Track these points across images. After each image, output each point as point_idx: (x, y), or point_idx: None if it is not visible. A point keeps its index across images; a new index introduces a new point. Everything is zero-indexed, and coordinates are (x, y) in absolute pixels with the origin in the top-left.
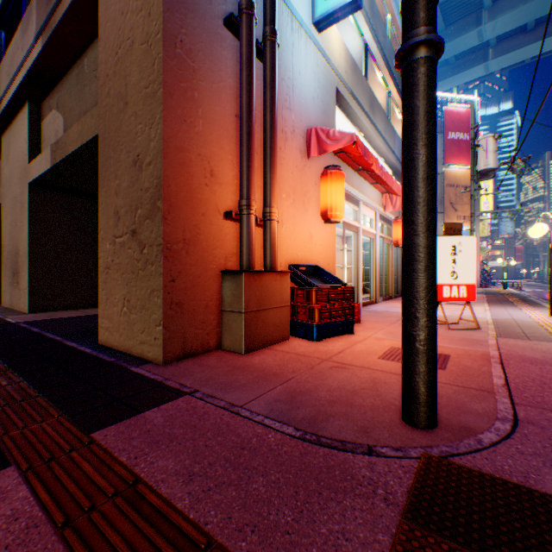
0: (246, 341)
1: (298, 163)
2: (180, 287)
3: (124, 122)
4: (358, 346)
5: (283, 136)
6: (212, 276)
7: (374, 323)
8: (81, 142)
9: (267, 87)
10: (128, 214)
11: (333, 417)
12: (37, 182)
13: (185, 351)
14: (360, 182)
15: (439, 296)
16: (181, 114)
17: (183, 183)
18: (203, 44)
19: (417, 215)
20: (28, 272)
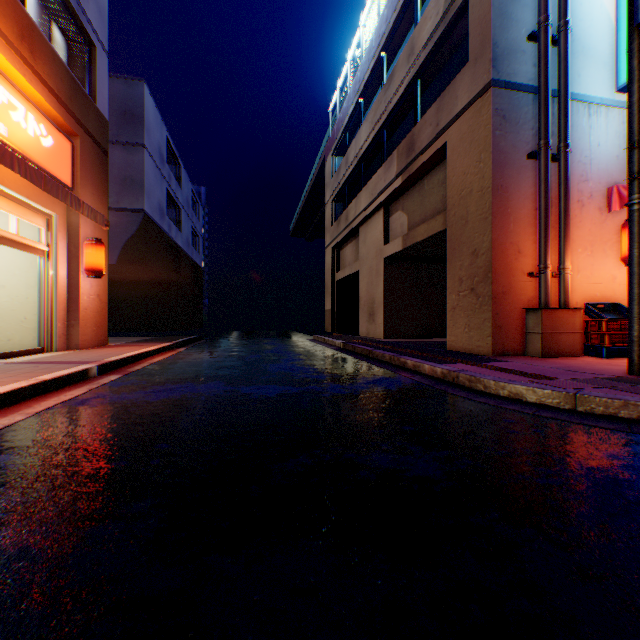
0: (542, 350)
1: (596, 219)
2: (499, 318)
3: (464, 231)
4: None
5: (577, 205)
6: (518, 312)
7: None
8: (426, 235)
9: (560, 184)
10: (467, 280)
11: (586, 370)
12: (387, 257)
13: (501, 352)
14: None
15: None
16: (500, 225)
17: (501, 262)
18: (512, 179)
19: (632, 280)
20: (382, 314)
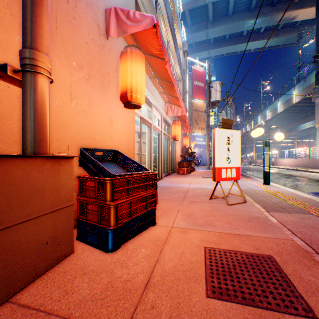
0: None
1: (96, 38)
2: None
3: None
4: (168, 255)
5: None
6: None
7: (169, 202)
8: None
9: None
10: None
11: None
12: None
13: None
14: (153, 88)
15: (219, 177)
16: None
17: None
18: None
19: None
20: None
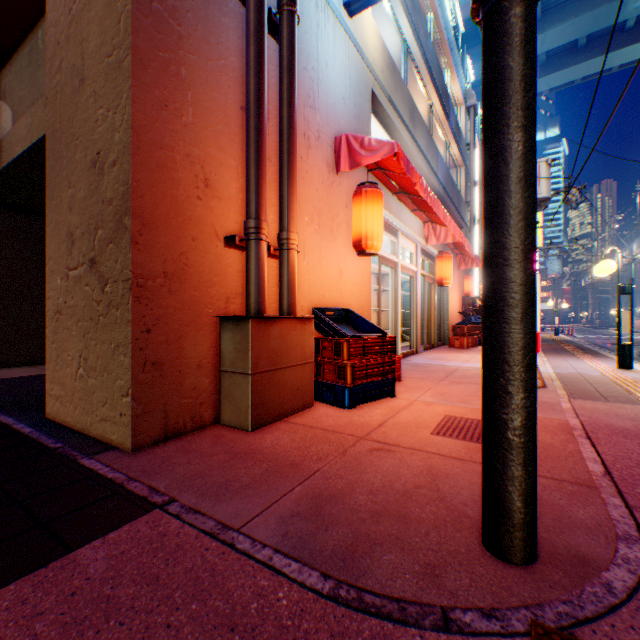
0: (254, 412)
1: (325, 178)
2: (159, 340)
3: (80, 106)
4: (403, 415)
5: (305, 142)
6: (207, 324)
7: (419, 380)
8: (31, 141)
9: (284, 72)
10: (85, 236)
11: (380, 545)
12: None
13: (166, 430)
14: (399, 208)
15: None
16: (160, 95)
17: (163, 193)
18: (195, 3)
19: (510, 234)
20: None
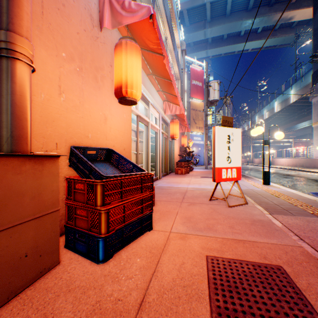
0: None
1: (88, 28)
2: None
3: None
4: (166, 266)
5: None
6: None
7: (167, 203)
8: None
9: None
10: None
11: None
12: None
13: None
14: (150, 86)
15: (219, 177)
16: None
17: None
18: None
19: None
20: None
